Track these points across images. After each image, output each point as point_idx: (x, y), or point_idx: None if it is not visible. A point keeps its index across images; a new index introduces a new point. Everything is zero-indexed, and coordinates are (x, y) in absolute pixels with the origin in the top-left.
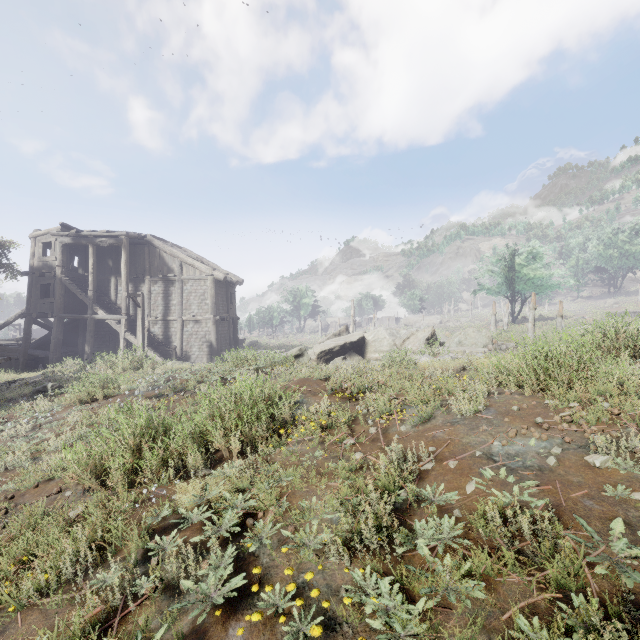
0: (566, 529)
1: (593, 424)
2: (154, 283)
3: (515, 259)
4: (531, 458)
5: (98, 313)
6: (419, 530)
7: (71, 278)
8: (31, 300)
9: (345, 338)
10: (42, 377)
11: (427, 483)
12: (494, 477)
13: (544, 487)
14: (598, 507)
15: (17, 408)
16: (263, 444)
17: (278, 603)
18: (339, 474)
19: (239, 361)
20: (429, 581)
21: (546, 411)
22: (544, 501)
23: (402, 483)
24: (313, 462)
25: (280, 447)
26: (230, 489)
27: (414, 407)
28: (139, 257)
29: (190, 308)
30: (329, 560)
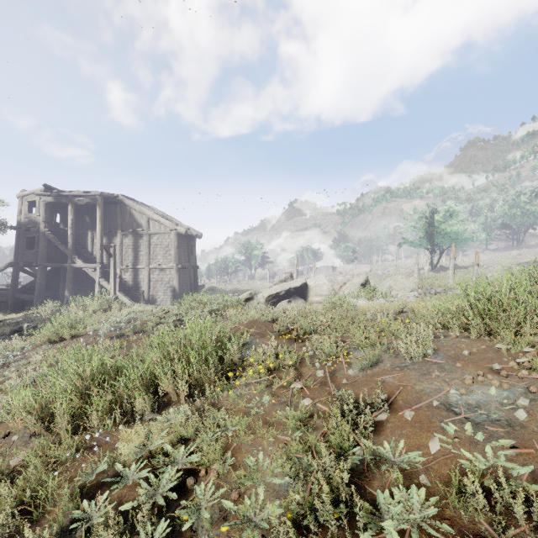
0: None
1: None
2: (125, 236)
3: (434, 217)
4: (496, 410)
5: (76, 262)
6: (383, 505)
7: (53, 232)
8: (18, 251)
9: (290, 284)
10: (23, 318)
11: (383, 437)
12: (459, 433)
13: (524, 450)
14: None
15: None
16: (211, 387)
17: None
18: (288, 425)
19: (195, 304)
20: None
21: (499, 356)
22: (528, 469)
23: (357, 438)
24: (260, 409)
25: (228, 390)
26: (174, 439)
27: (362, 351)
28: (112, 214)
29: (156, 258)
30: None
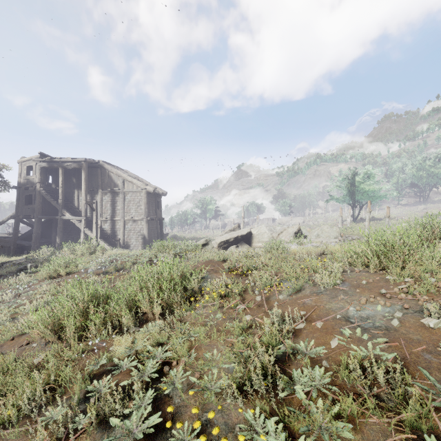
0: (413, 378)
1: (424, 294)
2: (105, 194)
3: (355, 178)
4: (379, 320)
5: (65, 215)
6: (296, 378)
7: (47, 191)
8: (19, 206)
9: (237, 232)
10: (25, 260)
11: (300, 339)
12: (352, 335)
13: (392, 344)
14: (436, 360)
15: (5, 281)
16: (178, 308)
17: (186, 439)
18: (234, 332)
19: (163, 248)
20: (306, 421)
21: (387, 284)
22: (393, 355)
23: (282, 339)
24: (214, 322)
25: (190, 311)
26: (152, 343)
27: (289, 281)
28: (94, 176)
29: (130, 212)
30: (226, 402)
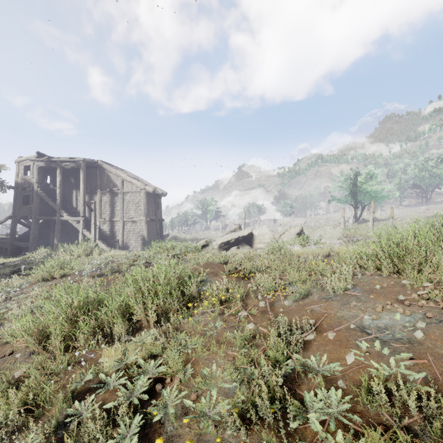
0: None
1: None
2: (103, 195)
3: (357, 178)
4: (399, 331)
5: (63, 216)
6: (309, 402)
7: (44, 191)
8: (16, 206)
9: (238, 233)
10: (20, 261)
11: (311, 353)
12: (370, 349)
13: (419, 361)
14: None
15: None
16: (174, 315)
17: None
18: (235, 343)
19: (161, 249)
20: None
21: (404, 289)
22: (422, 375)
23: (290, 353)
24: (214, 331)
25: (188, 317)
26: (145, 355)
27: (295, 286)
28: (93, 176)
29: (129, 212)
30: (227, 433)
